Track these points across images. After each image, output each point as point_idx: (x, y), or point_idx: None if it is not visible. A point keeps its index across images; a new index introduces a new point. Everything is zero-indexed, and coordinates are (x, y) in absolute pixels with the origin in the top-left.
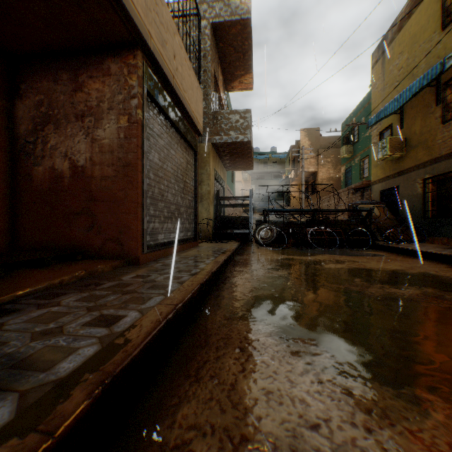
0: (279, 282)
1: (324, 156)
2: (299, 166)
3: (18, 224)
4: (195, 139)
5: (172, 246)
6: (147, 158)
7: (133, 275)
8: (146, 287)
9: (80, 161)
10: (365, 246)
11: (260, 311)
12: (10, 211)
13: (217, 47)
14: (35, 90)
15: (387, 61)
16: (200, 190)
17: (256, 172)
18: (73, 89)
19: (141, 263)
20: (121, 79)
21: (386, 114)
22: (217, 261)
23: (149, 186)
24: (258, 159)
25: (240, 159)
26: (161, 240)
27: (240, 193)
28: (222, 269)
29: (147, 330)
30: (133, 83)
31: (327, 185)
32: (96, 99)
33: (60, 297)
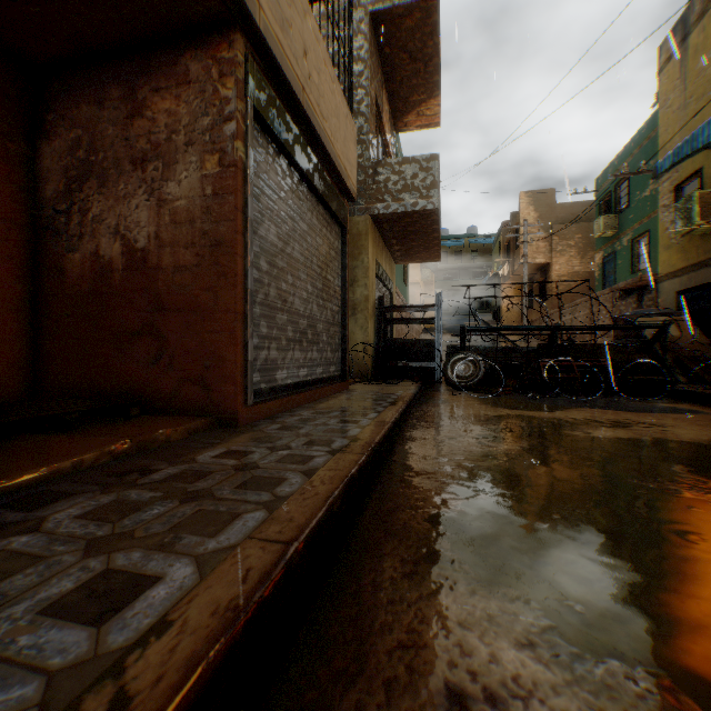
0: (508, 468)
1: (562, 236)
2: (518, 255)
3: (43, 352)
4: (344, 206)
5: (302, 391)
6: (256, 233)
7: (221, 451)
8: (235, 484)
9: (140, 240)
10: (655, 392)
11: (485, 552)
12: (30, 330)
13: (380, 55)
14: (69, 122)
15: (691, 54)
16: (352, 295)
17: (443, 268)
18: (127, 114)
19: (243, 424)
20: (208, 88)
21: (695, 148)
22: (382, 422)
23: (259, 284)
24: (446, 246)
25: (419, 243)
26: (281, 380)
27: (417, 303)
28: (391, 437)
29: (192, 646)
30: (228, 94)
31: (567, 286)
32: (165, 128)
33: (54, 505)
